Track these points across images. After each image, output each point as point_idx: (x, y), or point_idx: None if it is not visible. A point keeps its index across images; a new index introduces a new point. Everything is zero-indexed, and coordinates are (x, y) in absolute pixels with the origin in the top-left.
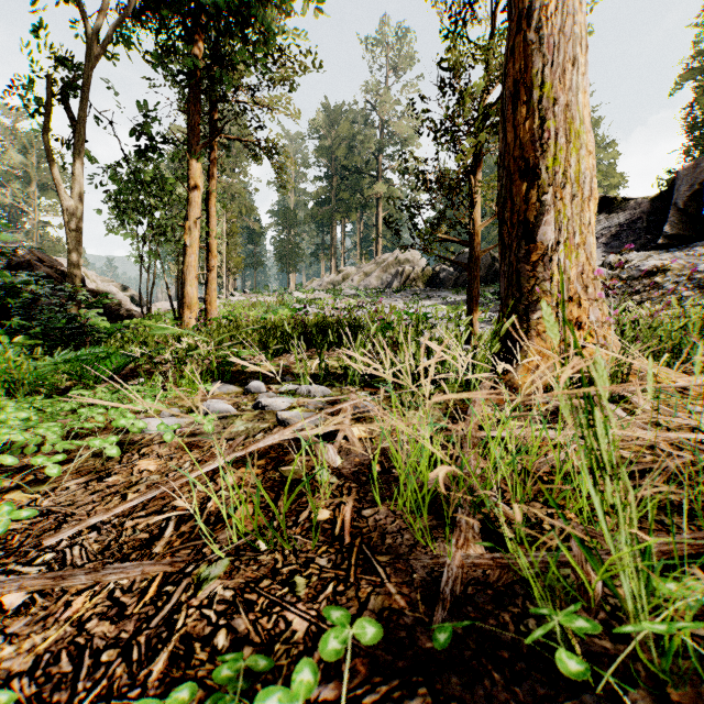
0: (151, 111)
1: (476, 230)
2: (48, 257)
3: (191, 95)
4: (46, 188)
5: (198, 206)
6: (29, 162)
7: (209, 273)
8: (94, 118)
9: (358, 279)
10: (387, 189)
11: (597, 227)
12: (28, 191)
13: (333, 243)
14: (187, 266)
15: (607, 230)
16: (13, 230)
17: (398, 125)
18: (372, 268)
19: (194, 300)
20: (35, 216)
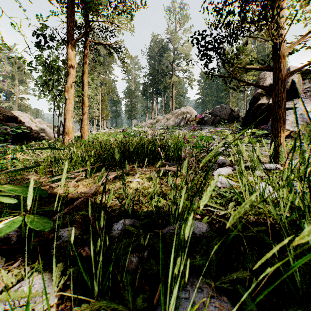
0: (45, 21)
1: (284, 52)
2: (5, 109)
3: (69, 12)
4: (22, 82)
5: (73, 76)
6: (14, 70)
7: (83, 115)
8: (12, 24)
9: (163, 122)
10: (177, 79)
11: (303, 86)
12: (13, 83)
13: (152, 105)
14: (66, 110)
15: (310, 88)
16: (7, 101)
17: (182, 50)
18: (170, 116)
19: (70, 130)
20: (17, 94)
